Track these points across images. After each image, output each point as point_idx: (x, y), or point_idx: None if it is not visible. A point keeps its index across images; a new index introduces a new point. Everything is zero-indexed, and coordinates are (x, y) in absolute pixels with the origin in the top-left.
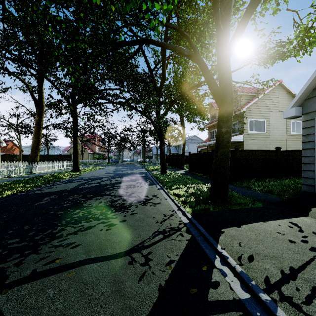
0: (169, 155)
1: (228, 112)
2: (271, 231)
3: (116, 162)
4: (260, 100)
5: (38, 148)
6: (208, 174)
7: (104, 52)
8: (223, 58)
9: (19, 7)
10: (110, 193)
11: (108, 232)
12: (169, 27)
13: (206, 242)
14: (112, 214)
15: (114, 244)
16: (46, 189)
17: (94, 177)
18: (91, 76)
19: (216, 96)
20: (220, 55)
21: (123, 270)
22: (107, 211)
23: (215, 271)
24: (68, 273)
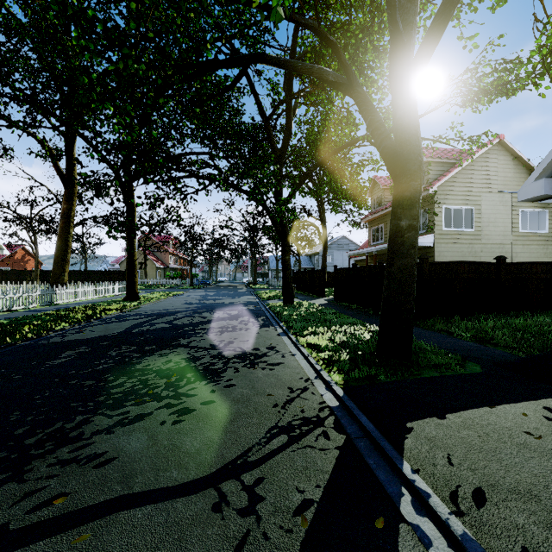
0: (299, 272)
1: (413, 189)
2: (511, 429)
3: (204, 284)
4: (465, 172)
5: (66, 260)
6: (369, 305)
7: (178, 80)
8: (404, 86)
9: (25, 2)
10: (189, 343)
11: (177, 429)
12: (300, 25)
13: (378, 452)
14: (188, 387)
15: (185, 457)
16: (72, 335)
17: (163, 312)
18: (160, 132)
19: (389, 159)
20: (397, 80)
21: (200, 527)
22: (179, 380)
23: (404, 532)
24: (77, 535)
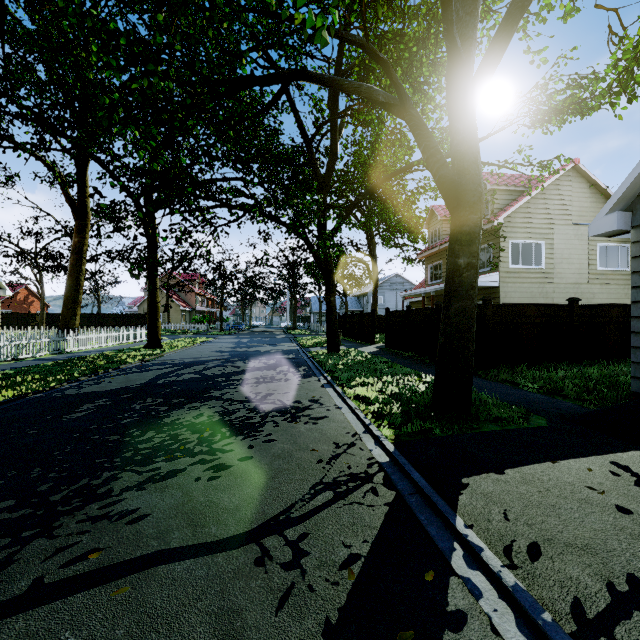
0: (345, 315)
1: (473, 223)
2: (573, 485)
3: (236, 329)
4: (534, 202)
5: (78, 301)
6: (425, 353)
7: (209, 98)
8: (462, 108)
9: (33, 8)
10: (222, 395)
11: (213, 485)
12: (346, 41)
13: (430, 509)
14: (223, 442)
15: (224, 513)
16: (89, 387)
17: (190, 361)
18: (186, 154)
19: (446, 189)
20: (454, 102)
21: (242, 580)
22: (213, 435)
23: (454, 584)
24: (116, 587)
